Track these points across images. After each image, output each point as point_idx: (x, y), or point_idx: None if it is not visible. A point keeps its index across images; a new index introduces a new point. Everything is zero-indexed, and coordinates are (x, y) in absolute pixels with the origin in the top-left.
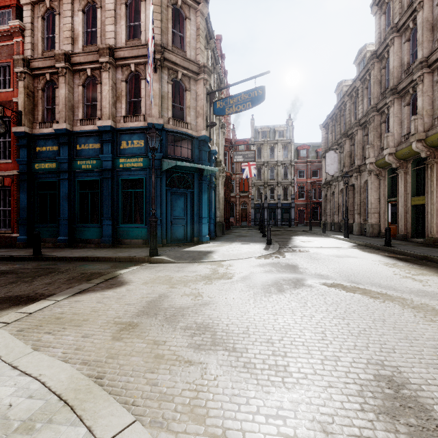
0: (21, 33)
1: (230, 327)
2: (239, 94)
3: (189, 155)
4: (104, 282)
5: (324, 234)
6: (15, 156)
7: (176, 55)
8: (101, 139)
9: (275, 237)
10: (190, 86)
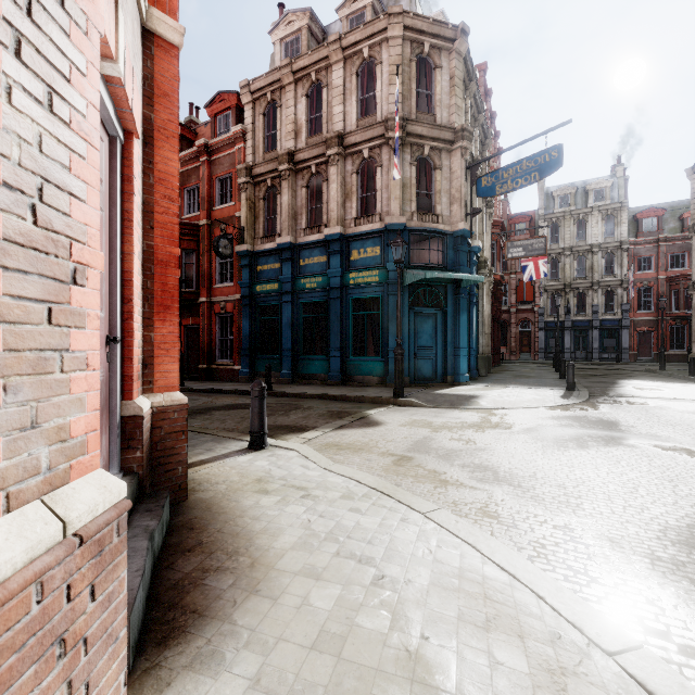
0: (243, 137)
1: (514, 470)
2: (518, 163)
3: (440, 259)
4: (357, 420)
5: (690, 377)
6: (237, 278)
7: (422, 125)
8: (328, 250)
9: (584, 379)
10: (441, 162)
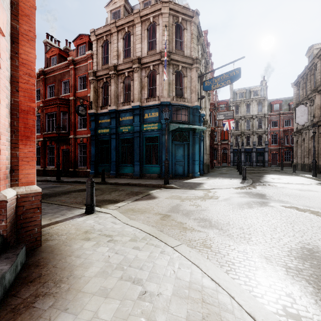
0: (91, 57)
1: (219, 221)
2: (221, 75)
3: (186, 119)
4: (145, 196)
5: (293, 173)
6: (88, 126)
7: (178, 55)
8: (133, 113)
9: (250, 174)
10: (187, 73)
